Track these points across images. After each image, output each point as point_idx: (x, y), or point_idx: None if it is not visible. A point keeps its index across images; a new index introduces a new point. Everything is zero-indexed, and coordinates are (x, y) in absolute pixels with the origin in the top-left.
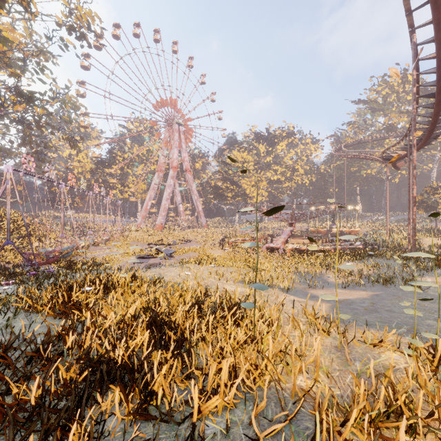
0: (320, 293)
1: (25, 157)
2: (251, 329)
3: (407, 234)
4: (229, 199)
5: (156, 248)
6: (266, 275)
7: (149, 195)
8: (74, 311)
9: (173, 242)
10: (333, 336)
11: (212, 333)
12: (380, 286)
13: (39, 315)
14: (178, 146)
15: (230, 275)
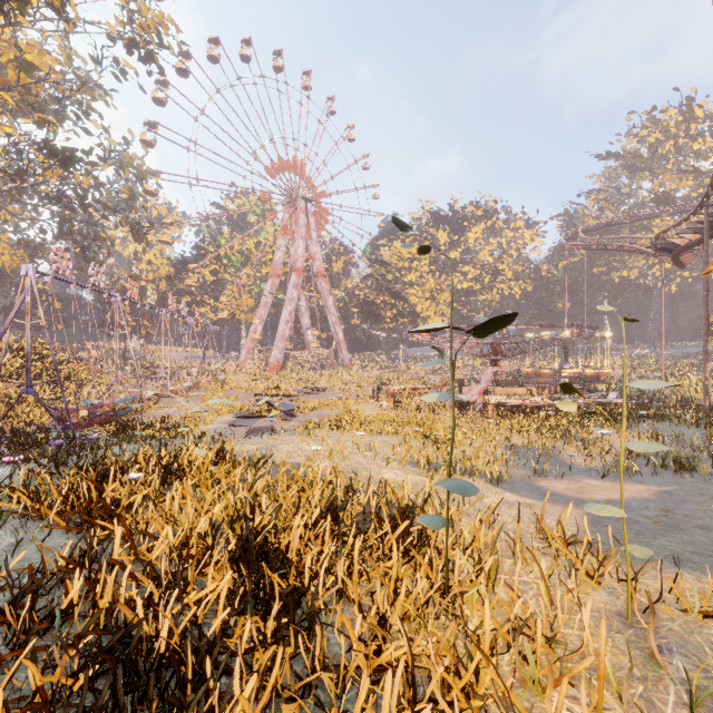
0: (558, 487)
1: (55, 252)
2: (440, 569)
3: (697, 380)
4: (387, 321)
5: (267, 401)
6: (455, 450)
7: (258, 315)
8: (100, 521)
9: (297, 391)
10: (607, 587)
11: (360, 574)
12: (669, 476)
13: (39, 526)
14: (304, 235)
15: (392, 450)
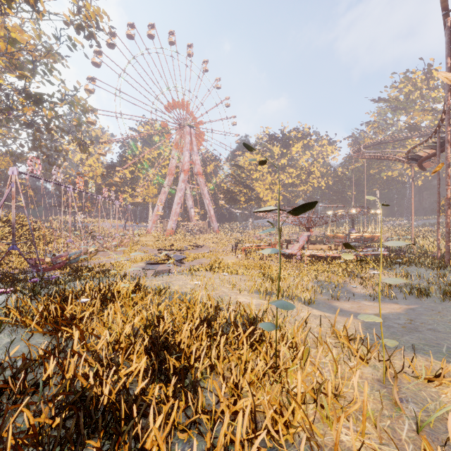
0: (345, 306)
1: (30, 159)
2: (272, 355)
3: (434, 240)
4: (241, 203)
5: (165, 254)
6: (283, 284)
7: (159, 199)
8: (64, 328)
9: (184, 247)
10: (372, 365)
11: (224, 358)
12: (413, 299)
13: (26, 331)
14: (189, 149)
15: (244, 284)
